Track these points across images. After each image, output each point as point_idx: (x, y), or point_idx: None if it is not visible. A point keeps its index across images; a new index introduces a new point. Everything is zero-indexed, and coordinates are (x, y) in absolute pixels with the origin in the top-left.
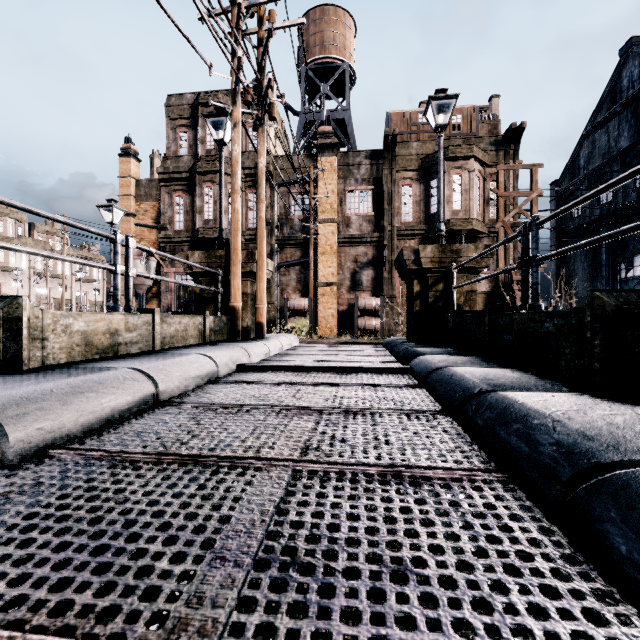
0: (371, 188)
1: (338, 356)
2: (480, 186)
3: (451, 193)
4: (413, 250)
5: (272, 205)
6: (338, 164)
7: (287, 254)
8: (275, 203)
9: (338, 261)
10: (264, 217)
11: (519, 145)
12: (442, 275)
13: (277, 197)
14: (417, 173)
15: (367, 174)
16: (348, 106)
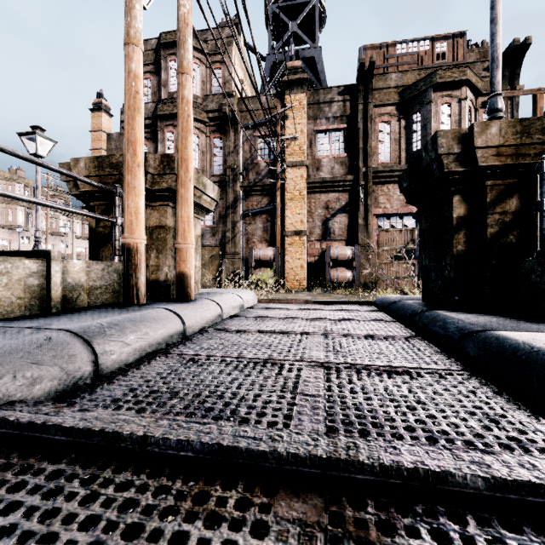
0: (344, 127)
1: (315, 338)
2: (472, 118)
3: (438, 125)
4: (458, 136)
5: (237, 149)
6: (307, 102)
7: (253, 201)
8: (240, 147)
9: (307, 208)
10: (189, 98)
11: (520, 67)
12: (517, 181)
13: (242, 141)
14: (396, 107)
15: (339, 111)
16: (318, 43)
